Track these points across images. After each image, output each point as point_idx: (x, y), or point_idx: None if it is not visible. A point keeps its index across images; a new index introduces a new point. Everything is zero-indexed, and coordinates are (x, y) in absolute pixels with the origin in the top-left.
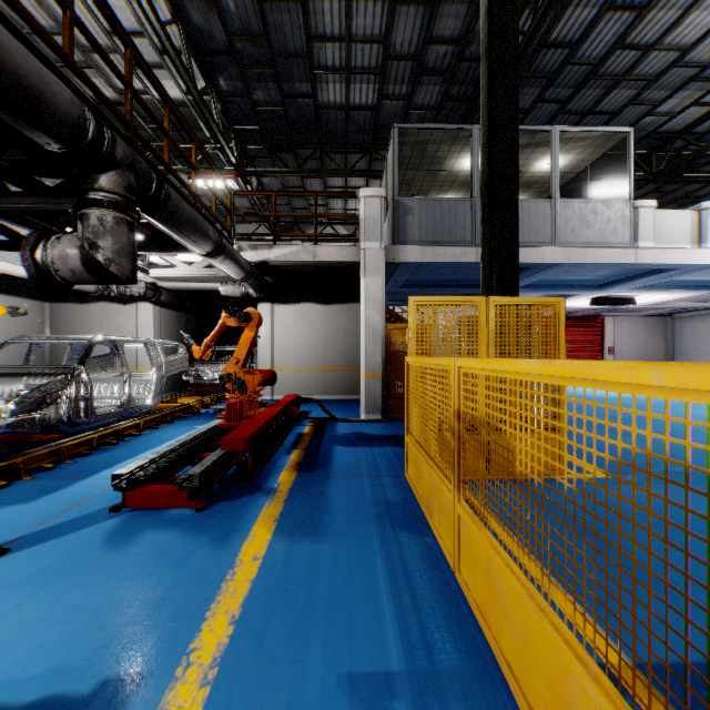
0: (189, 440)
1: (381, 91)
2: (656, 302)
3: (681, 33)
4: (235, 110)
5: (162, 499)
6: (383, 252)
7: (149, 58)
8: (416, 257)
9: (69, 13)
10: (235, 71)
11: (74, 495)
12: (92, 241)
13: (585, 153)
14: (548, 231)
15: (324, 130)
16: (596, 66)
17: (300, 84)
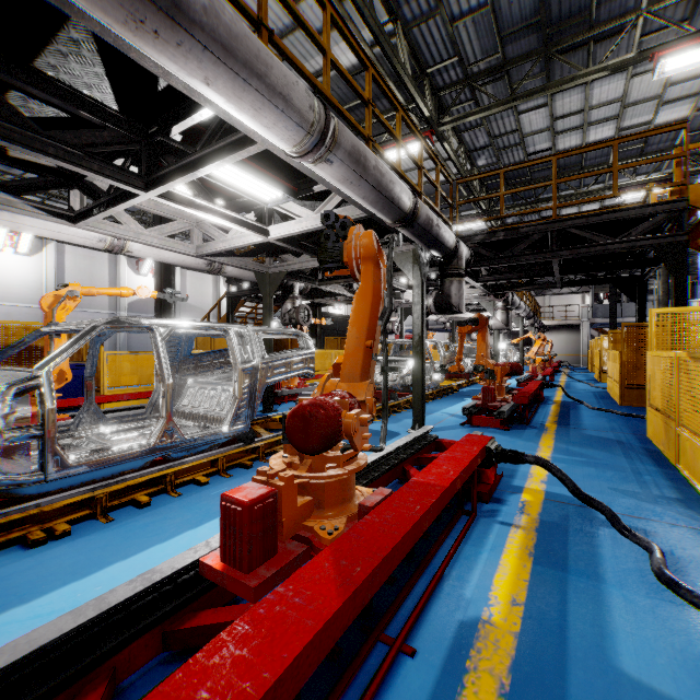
0: None
1: None
2: None
3: None
4: None
5: None
6: (588, 321)
7: None
8: (600, 322)
9: (535, 307)
10: None
11: None
12: None
13: None
14: None
15: None
16: None
17: None
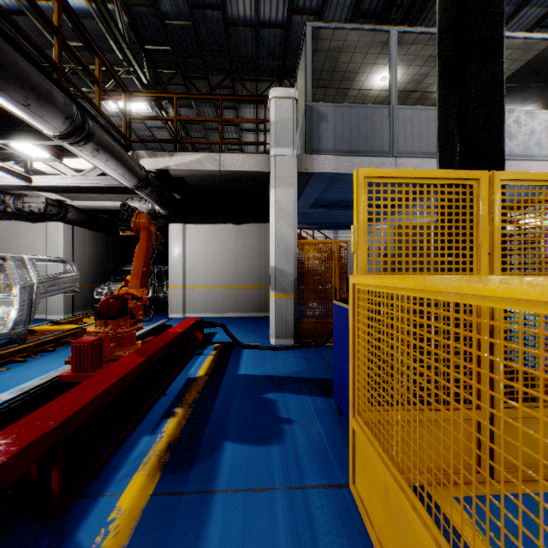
0: None
1: (291, 4)
2: None
3: None
4: (144, 26)
5: None
6: (295, 160)
7: None
8: (331, 168)
9: None
10: None
11: None
12: None
13: None
14: None
15: (235, 53)
16: None
17: None
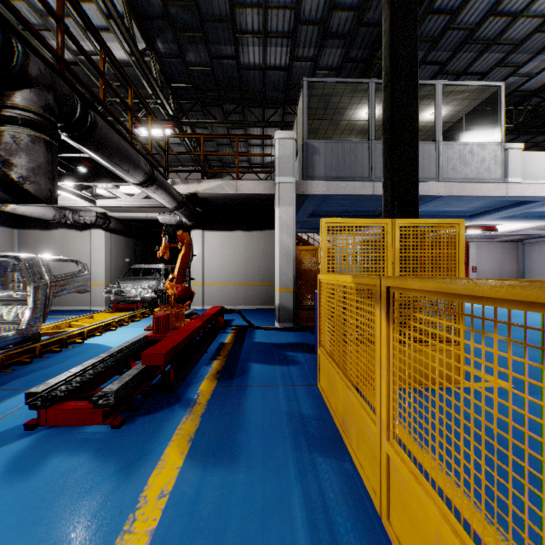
0: (119, 350)
1: (292, 53)
2: (513, 230)
3: (544, 2)
4: (172, 70)
5: (77, 417)
6: (294, 185)
7: (97, 22)
8: (322, 190)
9: None
10: (170, 35)
11: None
12: (6, 158)
13: (461, 105)
14: (433, 168)
15: (245, 88)
16: (471, 31)
17: (225, 47)
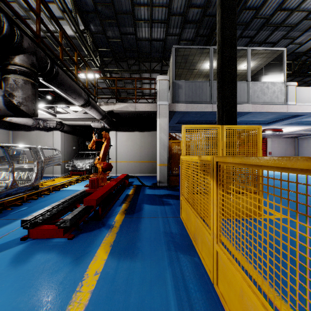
0: (70, 198)
1: (166, 32)
2: (292, 131)
3: (309, 3)
4: (99, 41)
5: (49, 233)
6: (168, 106)
7: (57, 14)
8: (183, 109)
9: None
10: (98, 21)
11: (5, 229)
12: (10, 92)
13: (262, 61)
14: (246, 96)
15: (140, 51)
16: (267, 19)
17: (128, 28)
